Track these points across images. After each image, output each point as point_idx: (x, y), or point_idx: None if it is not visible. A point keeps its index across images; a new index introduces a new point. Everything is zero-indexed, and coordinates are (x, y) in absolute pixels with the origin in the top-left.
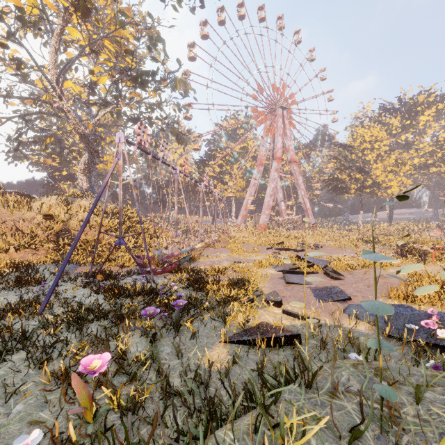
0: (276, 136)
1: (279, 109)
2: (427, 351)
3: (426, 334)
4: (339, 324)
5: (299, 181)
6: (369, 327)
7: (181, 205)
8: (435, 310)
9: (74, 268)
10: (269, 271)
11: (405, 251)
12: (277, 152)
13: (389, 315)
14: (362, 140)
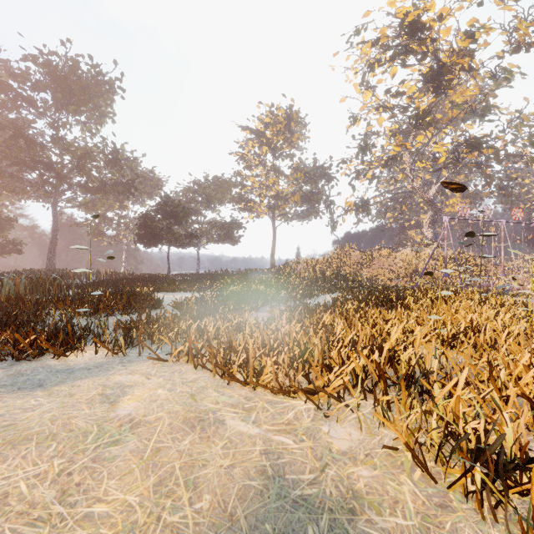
0: None
1: None
2: None
3: None
4: None
5: None
6: None
7: None
8: None
9: None
10: None
11: None
12: None
13: None
14: None
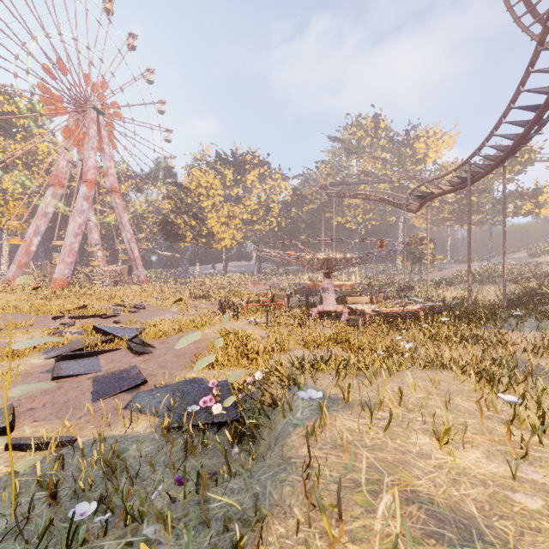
0: (86, 148)
1: (91, 110)
2: (202, 436)
3: (207, 412)
4: (110, 433)
5: (124, 219)
6: (152, 422)
7: None
8: (216, 381)
9: None
10: (30, 361)
11: (225, 307)
12: (89, 172)
13: (176, 398)
14: (198, 184)
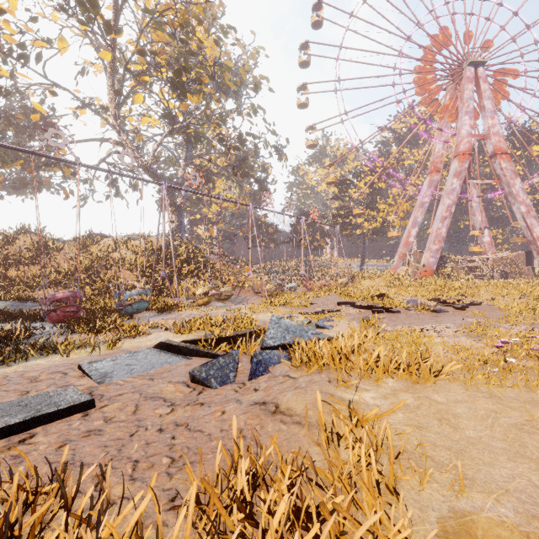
0: (459, 117)
1: (466, 69)
2: None
3: None
4: None
5: (513, 187)
6: None
7: (318, 244)
8: None
9: (30, 307)
10: (171, 339)
11: None
12: (460, 143)
13: None
14: None
